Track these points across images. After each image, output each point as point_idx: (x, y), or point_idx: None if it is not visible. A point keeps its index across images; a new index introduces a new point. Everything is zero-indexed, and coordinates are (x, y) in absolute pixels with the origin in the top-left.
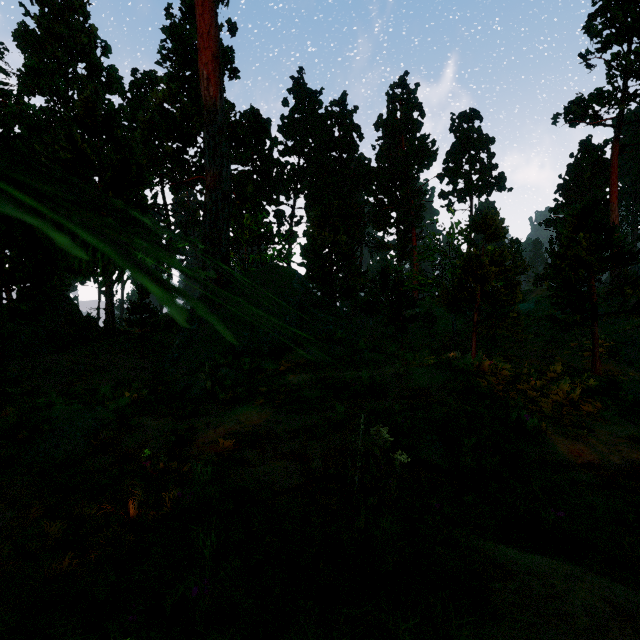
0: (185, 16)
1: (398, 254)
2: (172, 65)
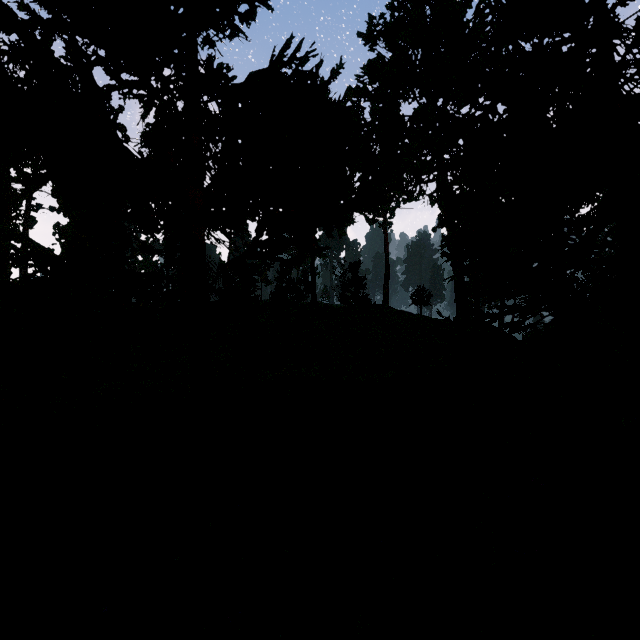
0: None
1: (167, 261)
2: None
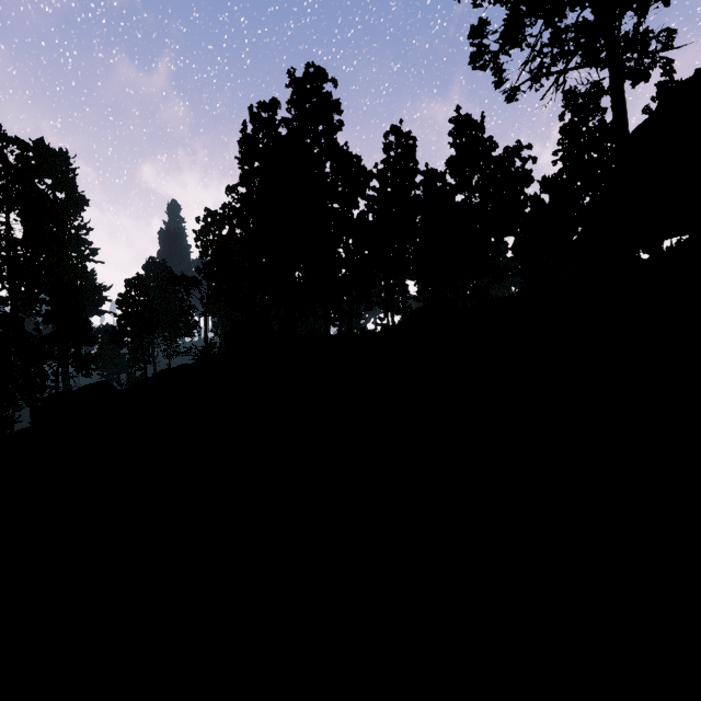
0: (577, 116)
1: None
2: (568, 155)
